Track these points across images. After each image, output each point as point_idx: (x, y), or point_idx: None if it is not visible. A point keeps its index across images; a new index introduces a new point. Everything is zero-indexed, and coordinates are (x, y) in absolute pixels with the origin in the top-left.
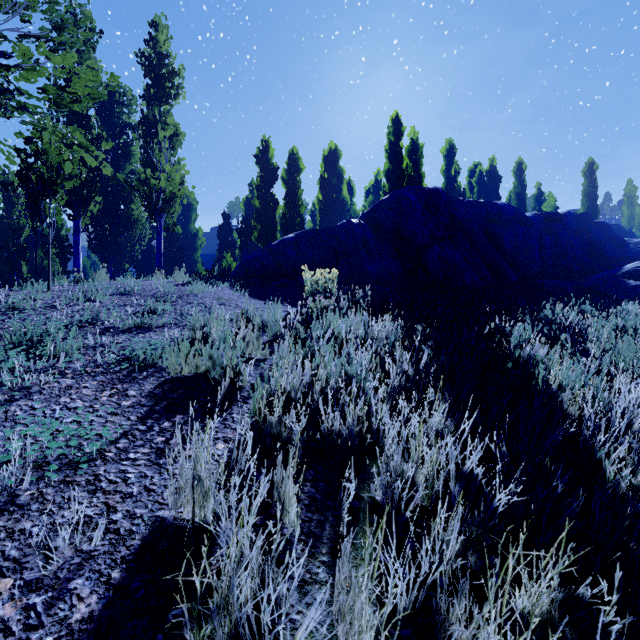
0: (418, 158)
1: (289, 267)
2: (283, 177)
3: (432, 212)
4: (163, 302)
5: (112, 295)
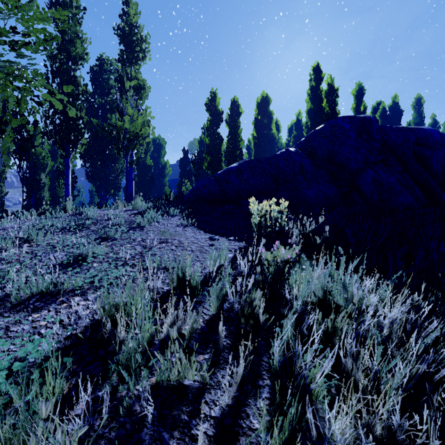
0: (334, 99)
1: (233, 193)
2: (226, 120)
3: (364, 138)
4: (104, 240)
5: (59, 231)
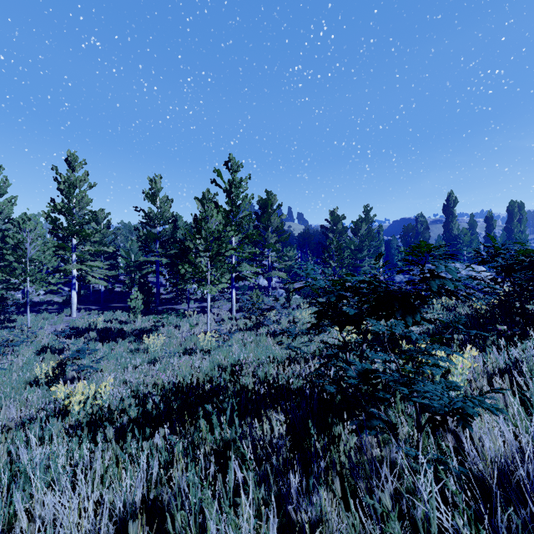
0: None
1: None
2: None
3: None
4: None
5: None
